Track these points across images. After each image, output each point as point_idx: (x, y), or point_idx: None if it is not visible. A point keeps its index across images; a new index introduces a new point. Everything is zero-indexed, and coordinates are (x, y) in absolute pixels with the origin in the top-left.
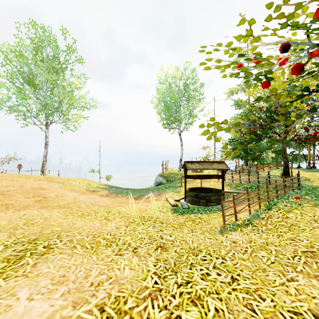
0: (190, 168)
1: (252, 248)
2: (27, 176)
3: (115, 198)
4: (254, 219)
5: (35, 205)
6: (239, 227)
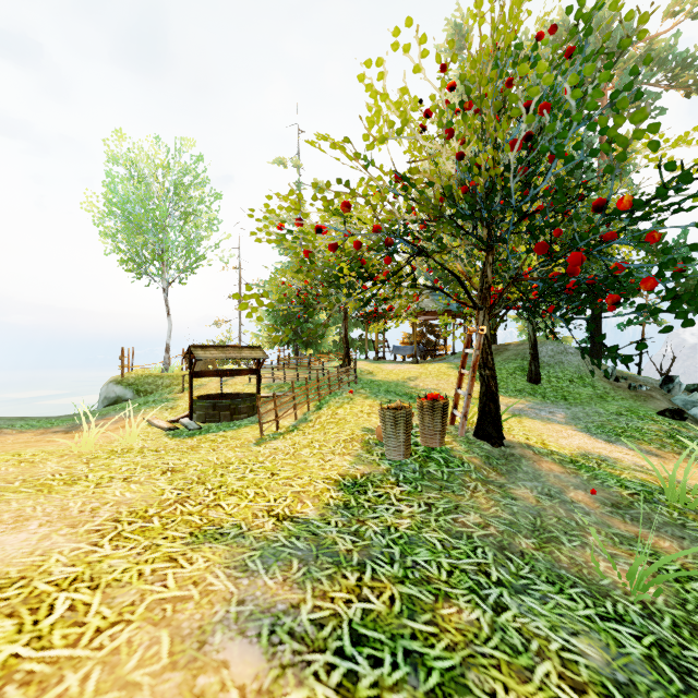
0: (203, 357)
1: (296, 449)
2: None
3: (2, 437)
4: (302, 423)
5: None
6: (282, 435)
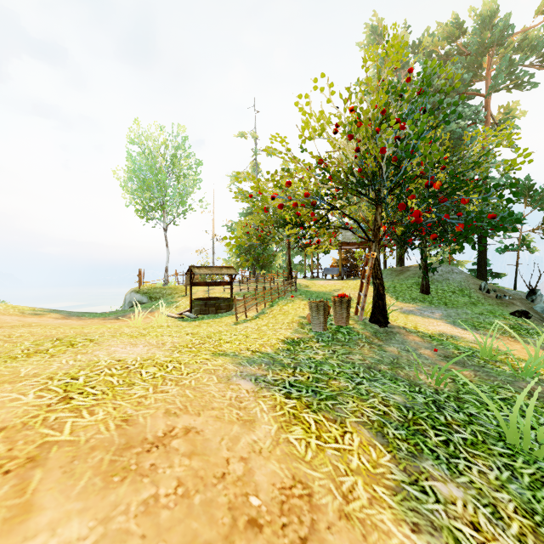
0: (198, 273)
1: (258, 327)
2: None
3: (83, 320)
4: (261, 314)
5: None
6: (249, 320)
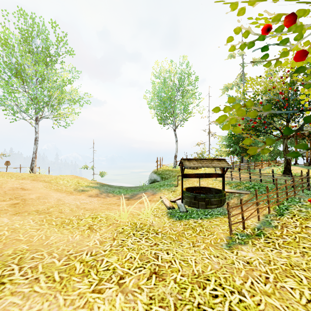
0: (188, 166)
1: (274, 274)
2: (10, 175)
3: (105, 199)
4: (265, 227)
5: (9, 210)
6: (250, 239)
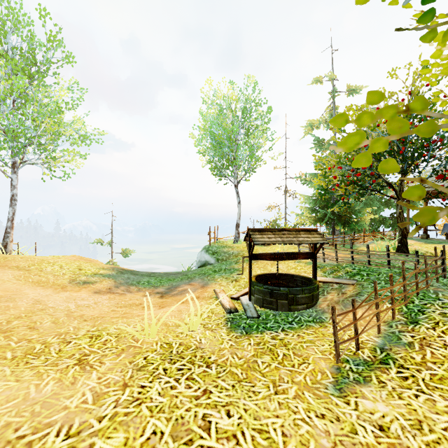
0: (260, 241)
1: None
2: None
3: (123, 296)
4: (393, 345)
5: None
6: (372, 370)
